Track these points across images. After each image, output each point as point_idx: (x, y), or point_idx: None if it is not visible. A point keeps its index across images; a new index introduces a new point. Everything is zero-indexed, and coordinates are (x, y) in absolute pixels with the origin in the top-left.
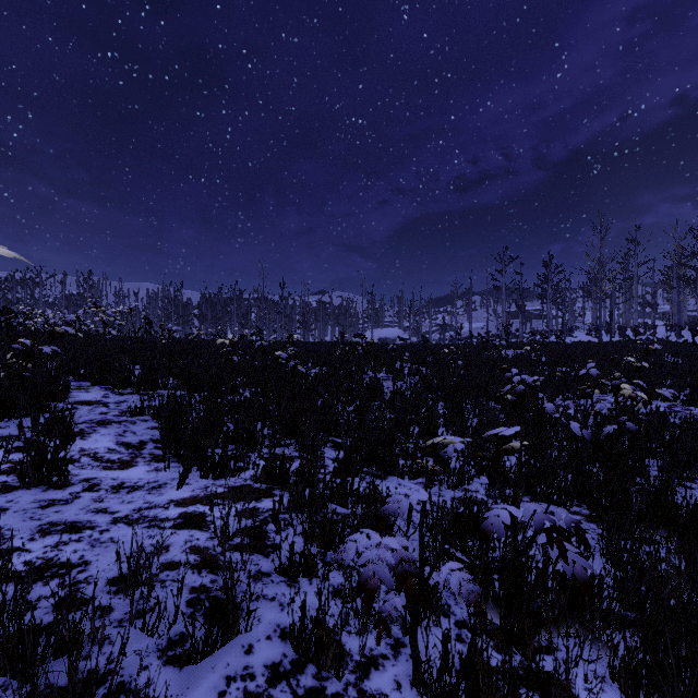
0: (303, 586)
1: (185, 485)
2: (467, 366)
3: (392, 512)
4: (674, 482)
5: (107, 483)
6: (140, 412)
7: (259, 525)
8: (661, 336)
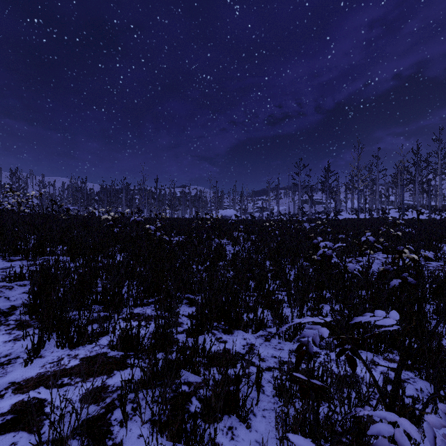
0: None
1: (37, 359)
2: (281, 235)
3: None
4: None
5: None
6: (19, 278)
7: (103, 413)
8: (392, 215)
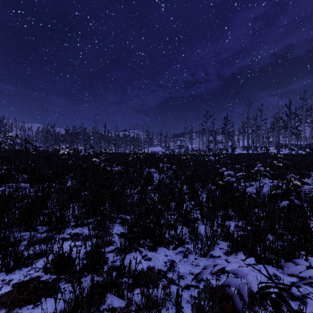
0: None
1: None
2: (194, 165)
3: None
4: None
5: None
6: None
7: None
8: (271, 151)
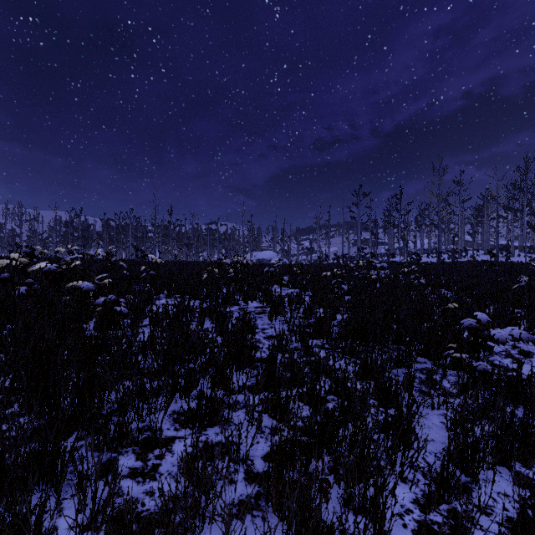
0: None
1: None
2: (350, 291)
3: None
4: None
5: None
6: None
7: None
8: (479, 258)
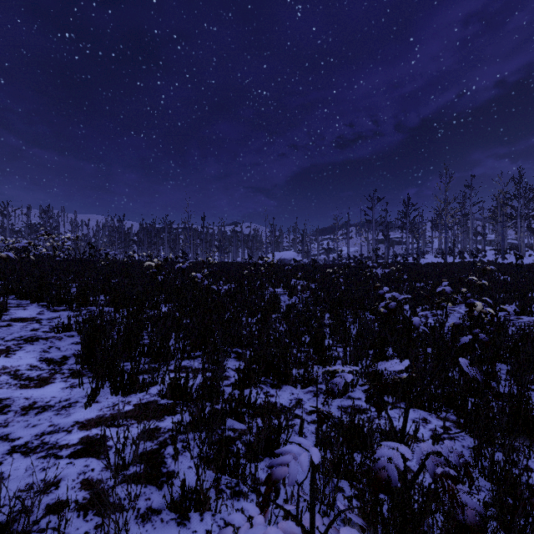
0: (194, 523)
1: (95, 404)
2: (347, 283)
3: (279, 478)
4: (526, 390)
5: (18, 404)
6: (67, 329)
7: (157, 448)
8: (489, 258)
